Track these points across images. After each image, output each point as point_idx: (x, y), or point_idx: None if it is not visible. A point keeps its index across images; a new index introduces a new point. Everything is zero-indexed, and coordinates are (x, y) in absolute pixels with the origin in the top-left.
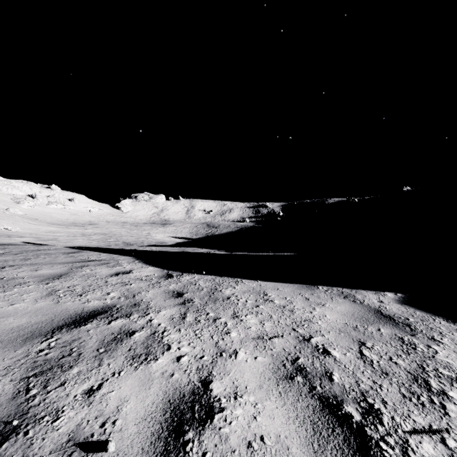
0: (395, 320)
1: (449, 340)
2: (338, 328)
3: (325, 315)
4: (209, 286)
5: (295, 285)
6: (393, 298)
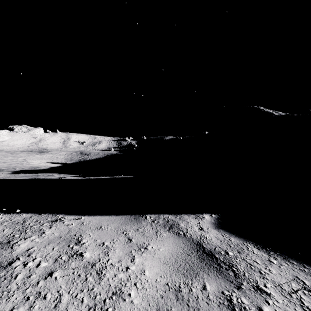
0: (218, 260)
1: (272, 285)
2: (155, 303)
3: (144, 272)
4: (2, 237)
5: (124, 217)
6: (210, 221)
